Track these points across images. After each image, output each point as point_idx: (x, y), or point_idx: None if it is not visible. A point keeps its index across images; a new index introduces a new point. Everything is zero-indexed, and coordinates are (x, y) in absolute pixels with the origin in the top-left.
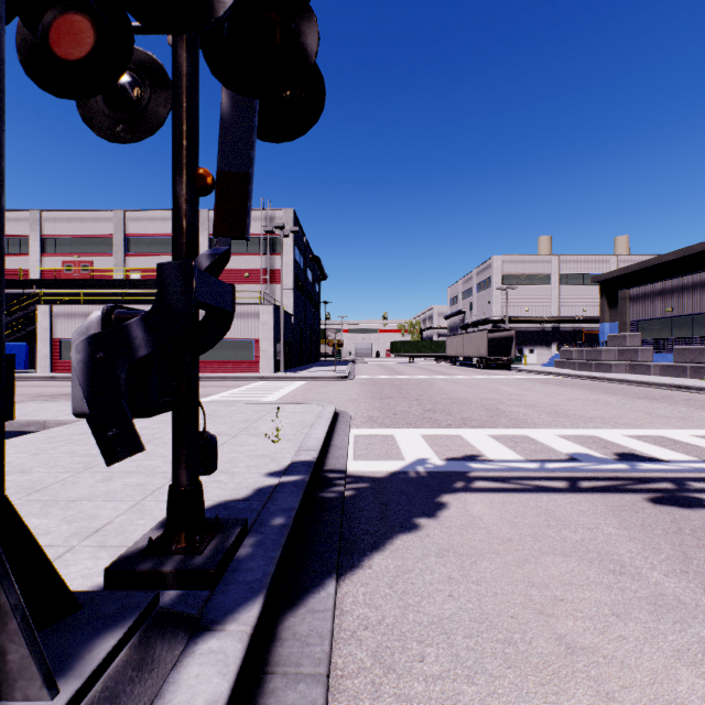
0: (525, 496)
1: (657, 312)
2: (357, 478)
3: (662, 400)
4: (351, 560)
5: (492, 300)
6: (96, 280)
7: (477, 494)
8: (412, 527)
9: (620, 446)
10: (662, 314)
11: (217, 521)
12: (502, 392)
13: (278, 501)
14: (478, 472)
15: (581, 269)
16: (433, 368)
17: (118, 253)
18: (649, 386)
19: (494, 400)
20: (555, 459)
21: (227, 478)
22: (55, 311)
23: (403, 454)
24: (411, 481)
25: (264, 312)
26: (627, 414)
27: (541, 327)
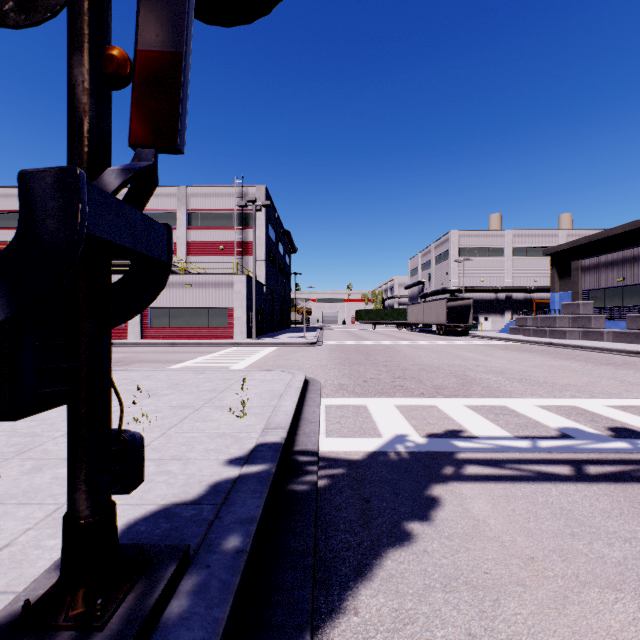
0: (530, 487)
1: (608, 281)
2: (331, 461)
3: (626, 366)
4: (330, 597)
5: (450, 271)
6: None
7: (472, 484)
8: (403, 536)
9: (609, 419)
10: (613, 283)
11: (141, 557)
12: (467, 358)
13: (235, 506)
14: (466, 452)
15: (532, 242)
16: (395, 334)
17: None
18: (606, 352)
19: (460, 366)
20: (546, 436)
21: (179, 468)
22: None
23: (379, 429)
24: (393, 466)
25: (238, 281)
26: (598, 382)
27: (495, 296)
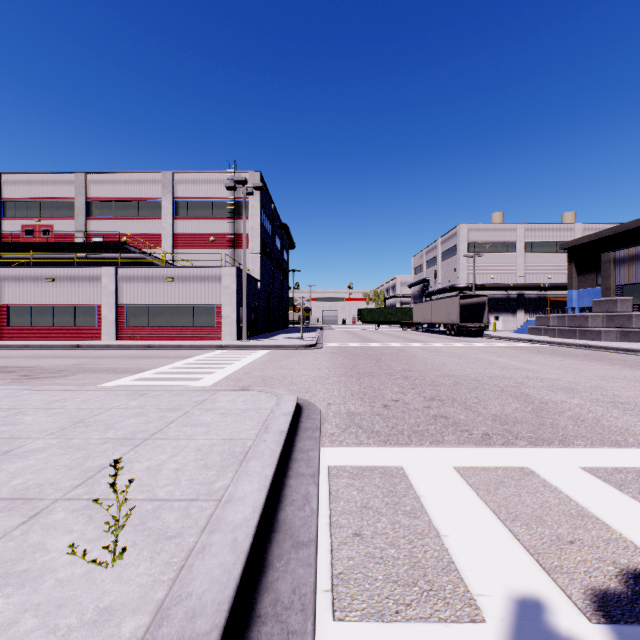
0: None
1: None
2: None
3: None
4: None
5: (458, 267)
6: (53, 243)
7: None
8: None
9: None
10: None
11: None
12: (504, 366)
13: None
14: None
15: (545, 237)
16: (402, 335)
17: (79, 217)
18: None
19: (506, 379)
20: None
21: None
22: (2, 274)
23: (460, 568)
24: None
25: (226, 275)
26: None
27: (506, 294)
